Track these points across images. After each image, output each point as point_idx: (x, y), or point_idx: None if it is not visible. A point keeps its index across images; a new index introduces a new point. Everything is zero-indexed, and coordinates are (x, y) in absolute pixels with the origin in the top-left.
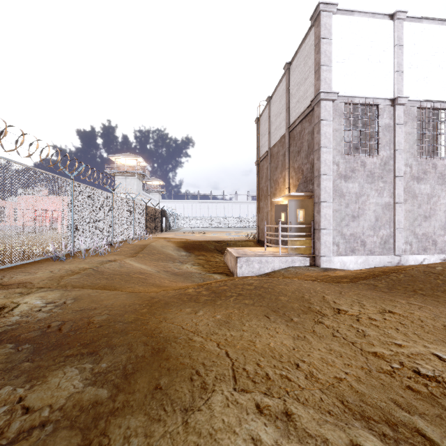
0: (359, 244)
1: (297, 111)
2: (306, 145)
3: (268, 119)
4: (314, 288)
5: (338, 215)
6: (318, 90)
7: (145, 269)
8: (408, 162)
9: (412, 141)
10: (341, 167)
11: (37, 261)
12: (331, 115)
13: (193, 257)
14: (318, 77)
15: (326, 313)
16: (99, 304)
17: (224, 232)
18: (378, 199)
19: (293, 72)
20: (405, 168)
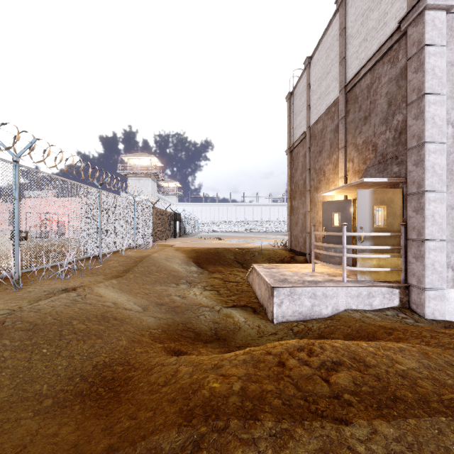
0: None
1: (362, 55)
2: (385, 103)
3: (307, 88)
4: None
5: None
6: None
7: (121, 305)
8: None
9: None
10: None
11: None
12: (444, 36)
13: (206, 273)
14: None
15: None
16: None
17: (245, 238)
18: None
19: (354, 0)
20: None
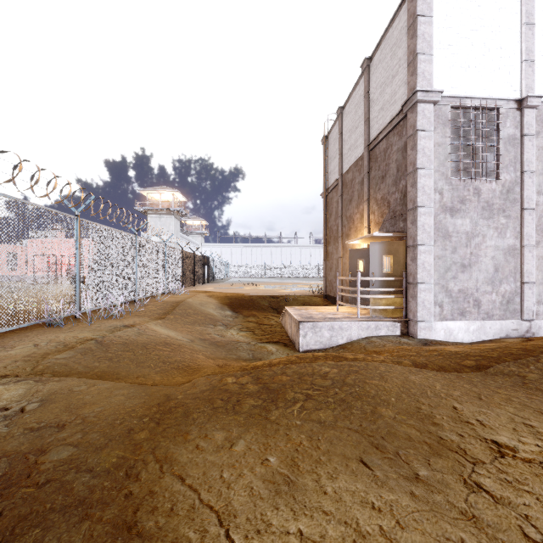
0: (472, 305)
1: (380, 121)
2: (395, 168)
3: (339, 137)
4: (430, 385)
5: (441, 264)
6: (412, 90)
7: (174, 337)
8: (540, 189)
9: None
10: (446, 196)
11: (27, 327)
12: (431, 123)
13: (241, 318)
14: (413, 70)
15: (479, 457)
16: (75, 414)
17: (280, 284)
18: (499, 241)
19: (375, 70)
20: (536, 197)
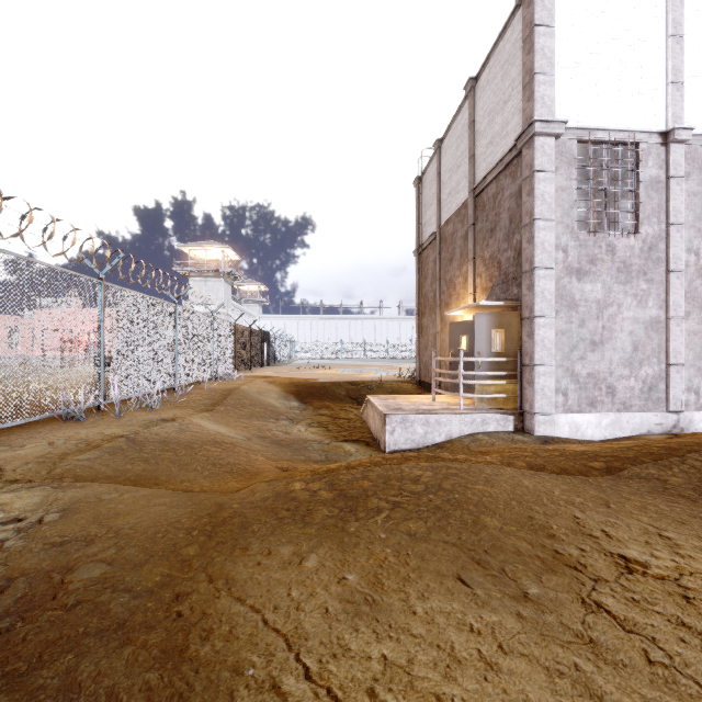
0: (604, 393)
1: (489, 159)
2: (507, 218)
3: (437, 178)
4: (547, 491)
5: (565, 341)
6: (529, 119)
7: (226, 434)
8: (691, 246)
9: (699, 207)
10: (572, 255)
11: (38, 421)
12: (553, 162)
13: (310, 410)
14: (530, 94)
15: (601, 574)
16: (106, 527)
17: (361, 367)
18: (638, 312)
19: (482, 94)
20: (686, 256)
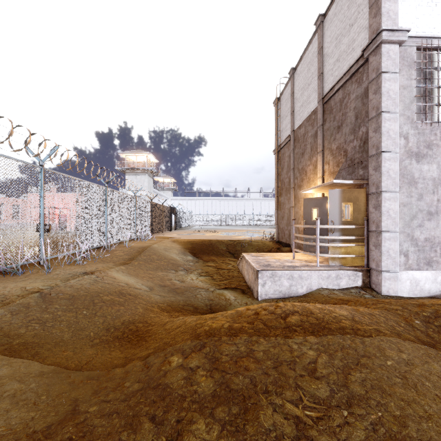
0: (439, 254)
1: (336, 73)
2: (353, 116)
3: (291, 96)
4: None
5: (406, 211)
6: (375, 31)
7: (132, 285)
8: None
9: None
10: (412, 141)
11: None
12: (397, 64)
13: (201, 262)
14: (377, 11)
15: None
16: None
17: (236, 231)
18: None
19: (330, 25)
20: None
